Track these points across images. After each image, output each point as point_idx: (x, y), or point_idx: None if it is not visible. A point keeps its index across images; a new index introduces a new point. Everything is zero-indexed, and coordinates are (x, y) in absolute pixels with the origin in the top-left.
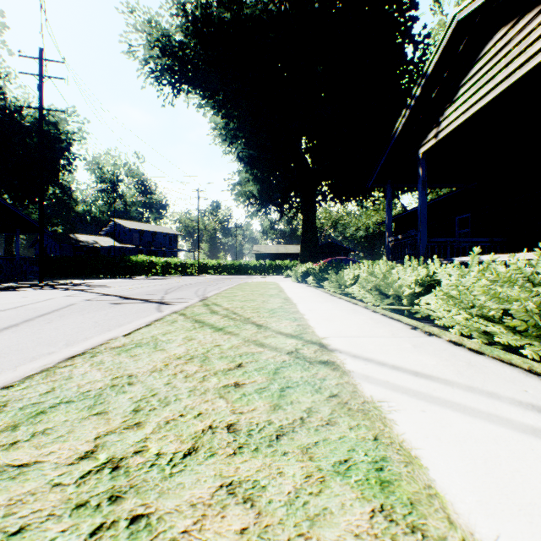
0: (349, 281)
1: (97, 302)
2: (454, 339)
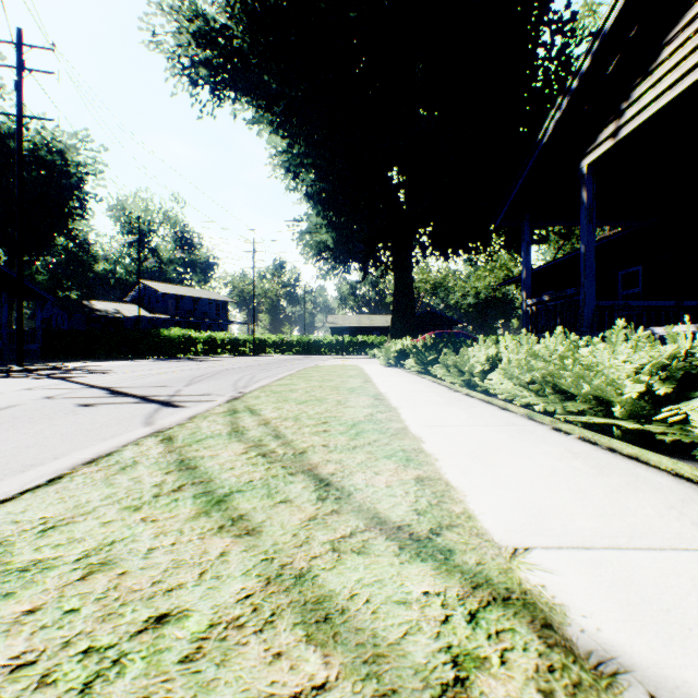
0: (479, 367)
1: (59, 401)
2: None
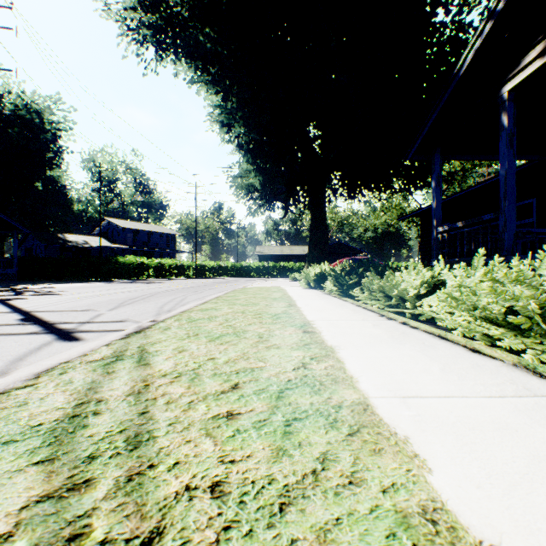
0: (412, 291)
1: None
2: None
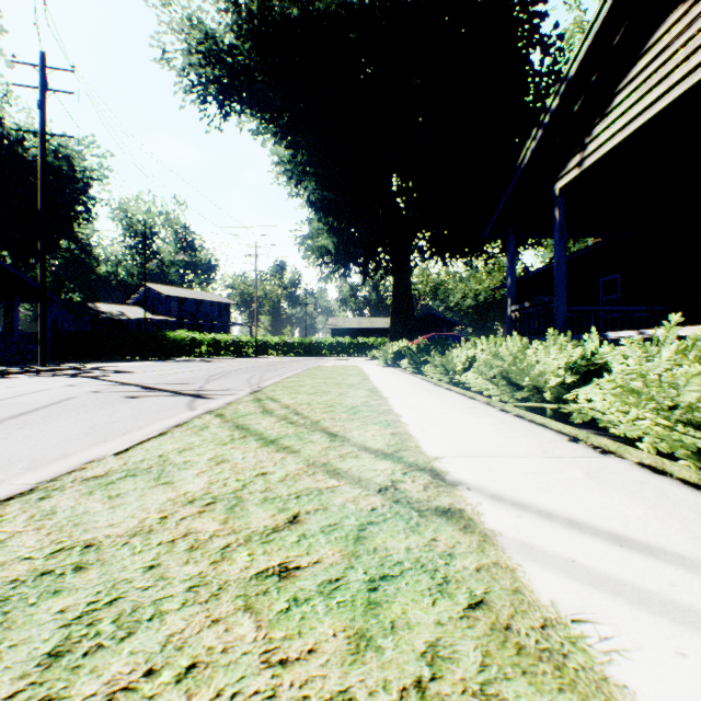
0: (460, 366)
1: (107, 394)
2: (648, 461)
